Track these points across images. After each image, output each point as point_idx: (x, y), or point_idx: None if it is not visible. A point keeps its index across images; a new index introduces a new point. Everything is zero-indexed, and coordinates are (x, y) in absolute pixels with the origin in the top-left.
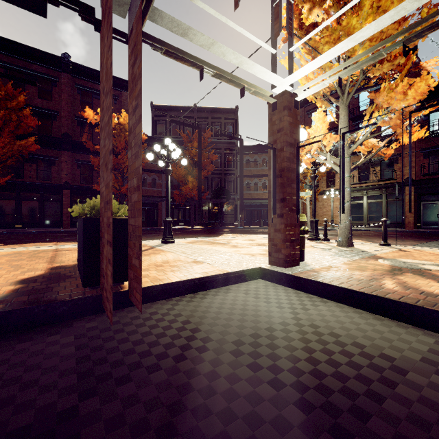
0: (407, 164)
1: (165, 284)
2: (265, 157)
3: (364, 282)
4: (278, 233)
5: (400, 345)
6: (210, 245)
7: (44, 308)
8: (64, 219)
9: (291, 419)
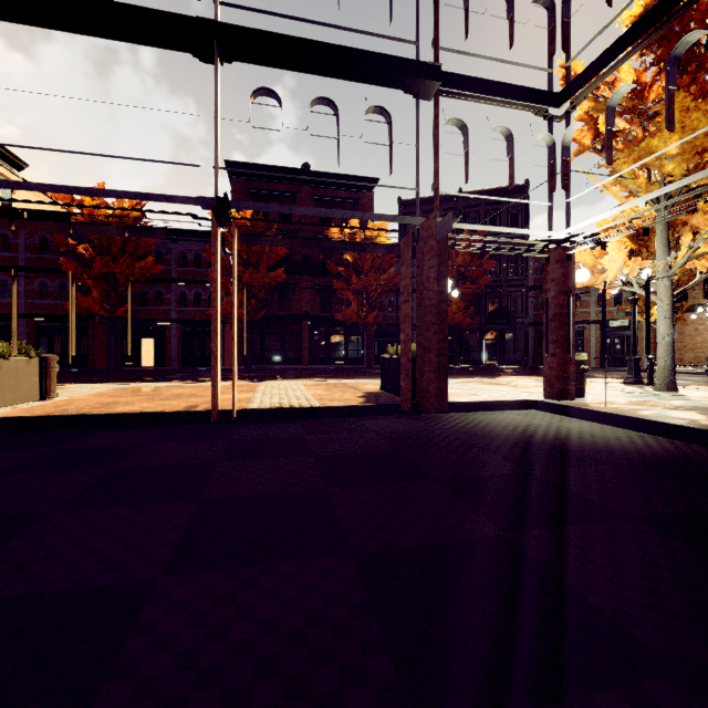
0: None
1: (456, 402)
2: None
3: (623, 410)
4: (552, 370)
5: (609, 434)
6: (486, 385)
7: (395, 406)
8: (304, 354)
9: (524, 437)
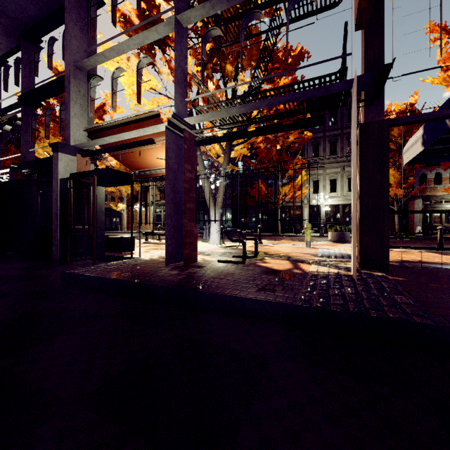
0: None
1: None
2: None
3: None
4: None
5: None
6: None
7: None
8: None
9: None
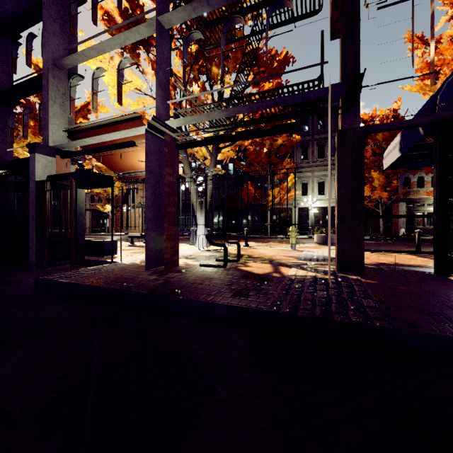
0: None
1: None
2: None
3: None
4: None
5: None
6: None
7: None
8: None
9: None
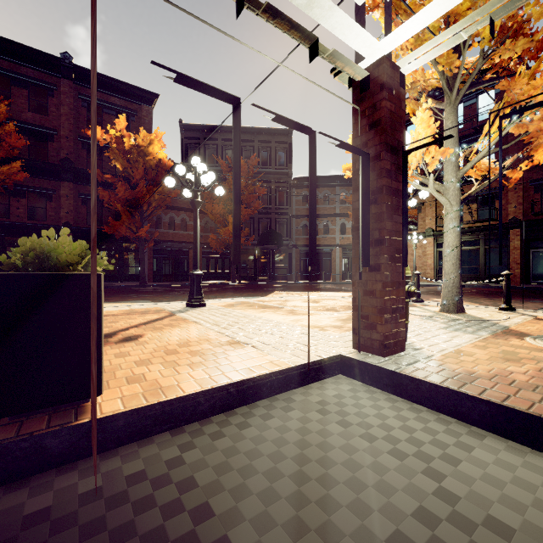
0: (513, 201)
1: (170, 400)
2: (328, 192)
3: (541, 391)
4: (371, 297)
5: None
6: (257, 311)
7: None
8: None
9: None
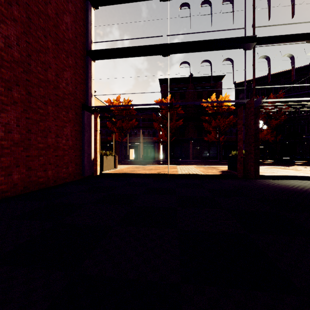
0: None
1: (263, 175)
2: None
3: None
4: None
5: None
6: (281, 169)
7: (235, 175)
8: (190, 155)
9: (296, 189)
